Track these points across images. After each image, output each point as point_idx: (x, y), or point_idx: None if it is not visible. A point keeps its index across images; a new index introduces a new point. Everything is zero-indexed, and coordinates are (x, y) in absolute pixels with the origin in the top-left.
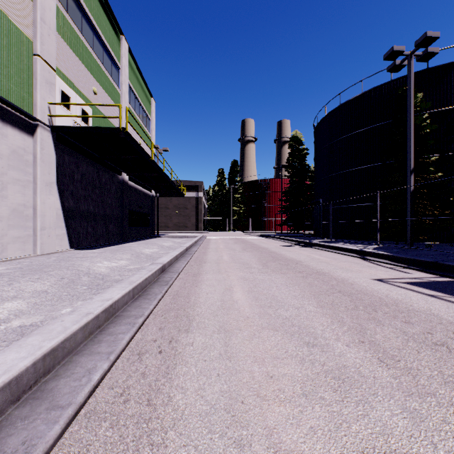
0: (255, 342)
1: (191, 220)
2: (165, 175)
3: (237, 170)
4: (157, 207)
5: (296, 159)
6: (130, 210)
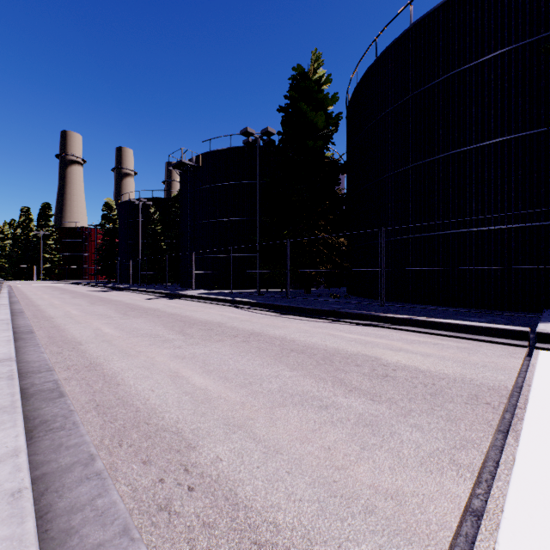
0: (42, 294)
1: None
2: None
3: (51, 214)
4: None
5: (108, 222)
6: None
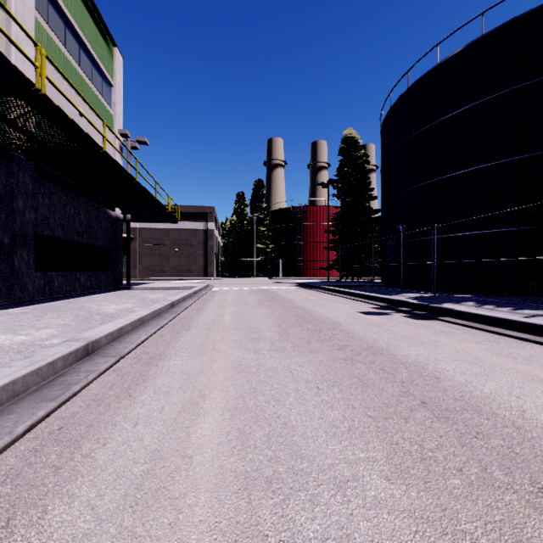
0: None
1: (197, 262)
2: (115, 164)
3: (263, 193)
4: (128, 238)
5: (351, 169)
6: (47, 237)
